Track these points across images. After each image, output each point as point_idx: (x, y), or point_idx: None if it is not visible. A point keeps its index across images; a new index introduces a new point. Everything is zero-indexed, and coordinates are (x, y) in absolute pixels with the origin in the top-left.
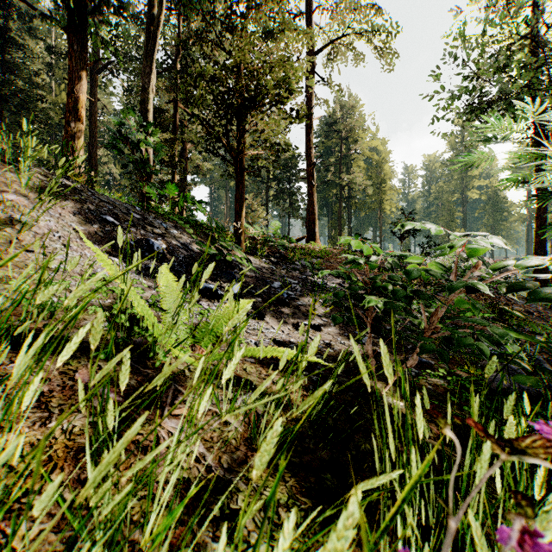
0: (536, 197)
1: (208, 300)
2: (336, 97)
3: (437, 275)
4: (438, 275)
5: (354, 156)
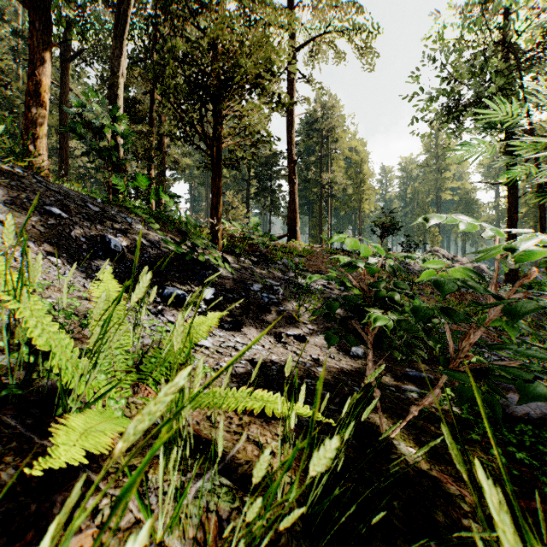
0: (540, 192)
1: (174, 309)
2: (317, 97)
3: (480, 288)
4: (480, 288)
5: (335, 156)
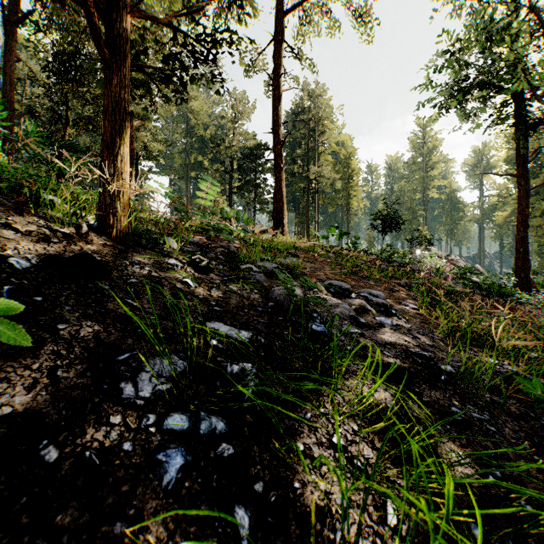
0: None
1: None
2: (304, 85)
3: None
4: None
5: (322, 150)
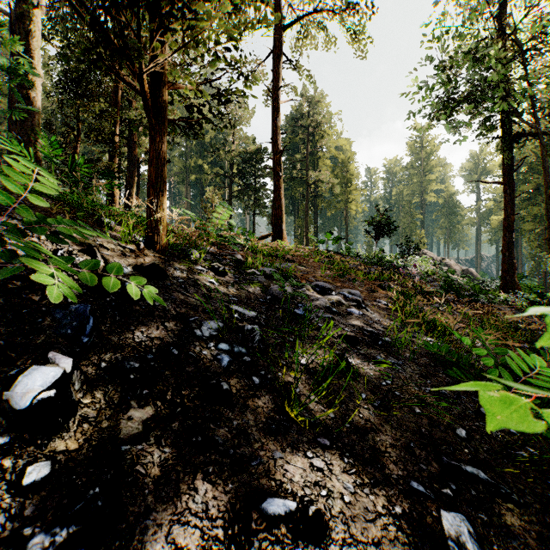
0: None
1: None
2: (303, 91)
3: None
4: None
5: (321, 154)
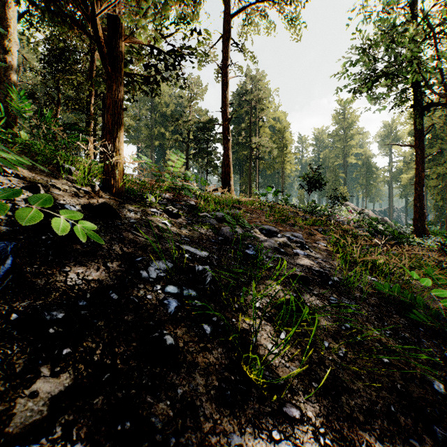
0: None
1: None
2: (247, 71)
3: None
4: None
5: (262, 124)
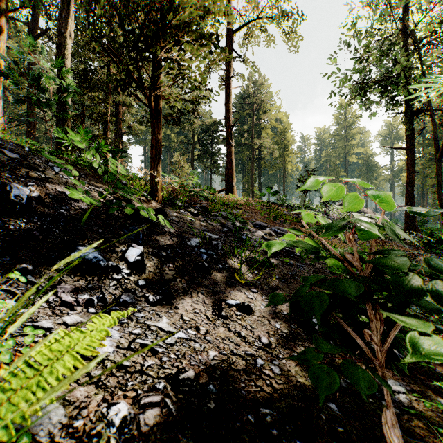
0: None
1: (81, 278)
2: (249, 76)
3: None
4: None
5: (264, 125)
